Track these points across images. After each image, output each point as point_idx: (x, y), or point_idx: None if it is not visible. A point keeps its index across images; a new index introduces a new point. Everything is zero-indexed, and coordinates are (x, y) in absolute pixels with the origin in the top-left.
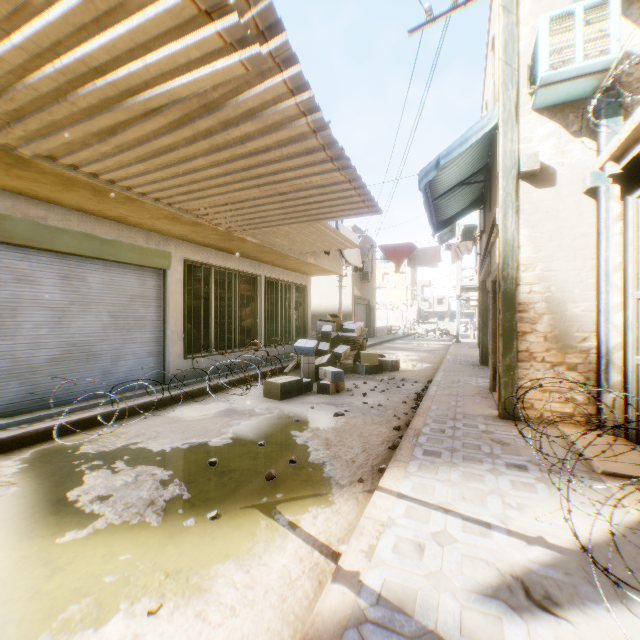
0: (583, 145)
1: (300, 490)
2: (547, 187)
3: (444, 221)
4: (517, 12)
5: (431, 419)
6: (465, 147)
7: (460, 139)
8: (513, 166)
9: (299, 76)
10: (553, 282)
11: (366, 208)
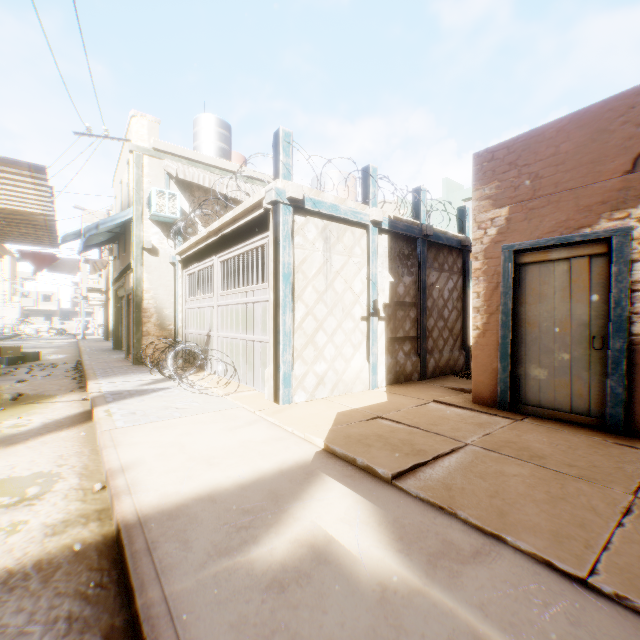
0: (169, 245)
1: (42, 398)
2: (156, 256)
3: (89, 245)
4: (143, 169)
5: (98, 370)
6: (115, 223)
7: (112, 217)
8: (141, 243)
9: (54, 208)
10: (159, 300)
11: (51, 245)
